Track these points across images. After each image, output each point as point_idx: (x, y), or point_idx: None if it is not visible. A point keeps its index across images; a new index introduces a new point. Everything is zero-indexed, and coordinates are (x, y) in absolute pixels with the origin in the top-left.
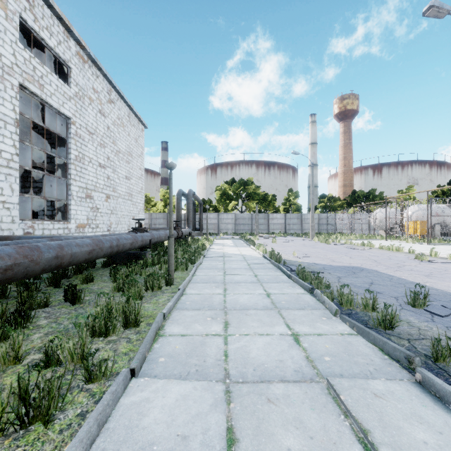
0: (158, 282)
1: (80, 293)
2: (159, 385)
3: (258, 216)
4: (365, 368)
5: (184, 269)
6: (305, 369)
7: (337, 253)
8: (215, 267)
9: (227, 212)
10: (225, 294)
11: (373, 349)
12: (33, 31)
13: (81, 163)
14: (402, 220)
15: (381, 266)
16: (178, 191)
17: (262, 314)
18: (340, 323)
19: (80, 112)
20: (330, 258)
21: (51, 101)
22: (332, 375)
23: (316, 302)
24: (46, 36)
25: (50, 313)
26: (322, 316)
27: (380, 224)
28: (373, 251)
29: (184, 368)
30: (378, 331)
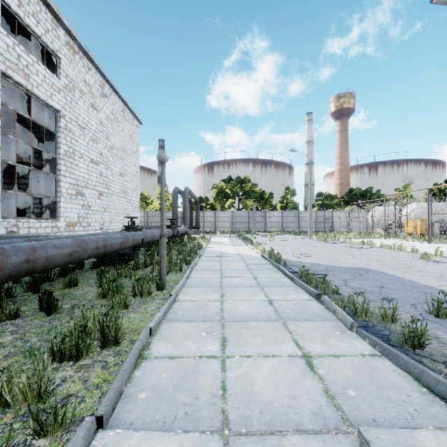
0: (148, 287)
1: (57, 301)
2: (133, 443)
3: (255, 214)
4: (402, 408)
5: (179, 271)
6: (326, 411)
7: (338, 252)
8: (211, 268)
9: (224, 210)
10: (222, 300)
11: (405, 377)
12: (17, 17)
13: (71, 158)
14: (401, 218)
15: (387, 267)
16: (174, 188)
17: (265, 327)
18: (358, 339)
19: (70, 105)
20: (331, 258)
21: (38, 92)
22: (362, 422)
23: (325, 311)
24: (32, 23)
25: (19, 327)
26: (335, 329)
27: (377, 222)
28: (374, 250)
29: (169, 410)
30: (405, 351)
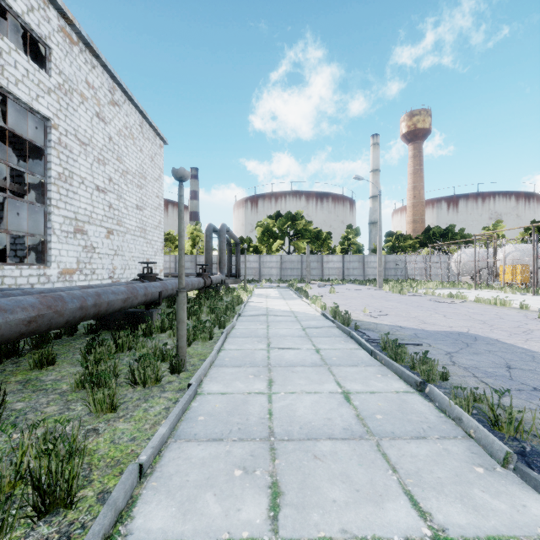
0: (156, 370)
1: None
2: None
3: (310, 259)
4: None
5: (207, 339)
6: None
7: (422, 309)
8: (254, 333)
9: (270, 254)
10: (270, 393)
11: None
12: None
13: (67, 183)
14: (496, 263)
15: (499, 332)
16: (208, 226)
17: (347, 456)
18: (523, 487)
19: (66, 112)
20: (416, 317)
21: (17, 90)
22: None
23: (440, 416)
24: None
25: None
26: (471, 460)
27: (463, 269)
28: (469, 305)
29: None
30: None
